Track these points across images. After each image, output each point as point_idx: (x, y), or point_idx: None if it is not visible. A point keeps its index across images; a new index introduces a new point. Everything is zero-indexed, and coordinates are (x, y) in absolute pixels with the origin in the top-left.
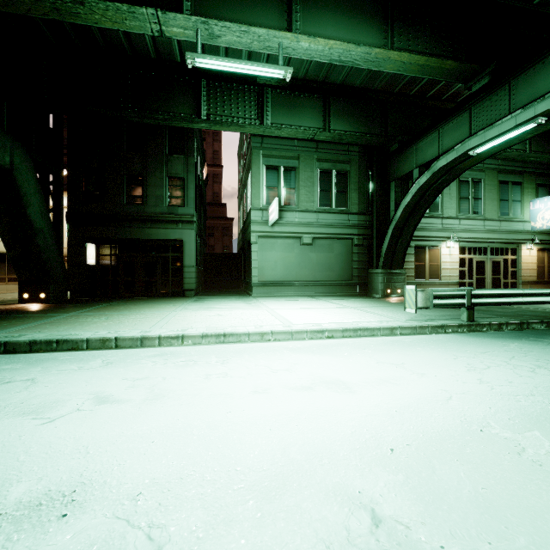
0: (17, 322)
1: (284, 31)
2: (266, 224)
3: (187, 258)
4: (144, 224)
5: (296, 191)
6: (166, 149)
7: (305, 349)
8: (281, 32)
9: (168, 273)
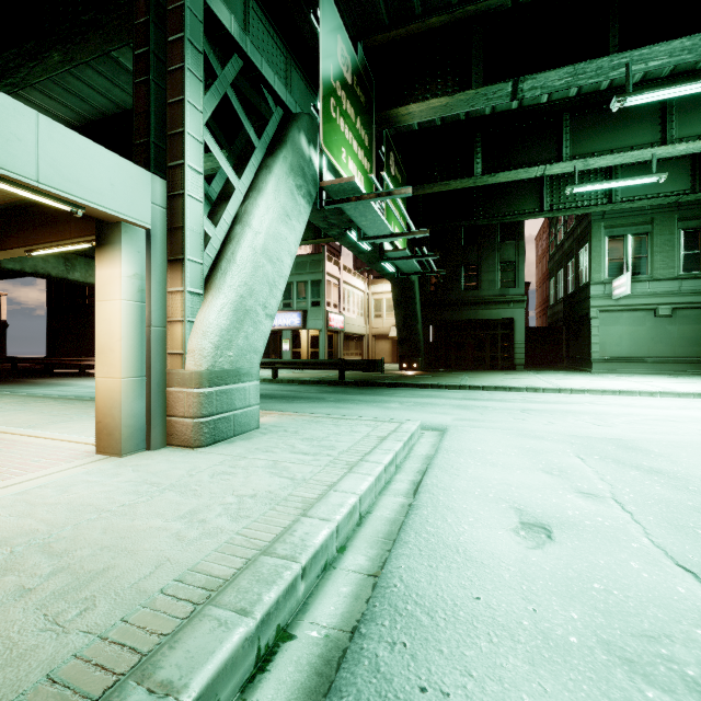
0: (451, 379)
1: (660, 146)
2: (609, 298)
3: (518, 335)
4: (479, 307)
5: (648, 258)
6: (498, 237)
7: (699, 401)
8: (656, 148)
9: (497, 349)
